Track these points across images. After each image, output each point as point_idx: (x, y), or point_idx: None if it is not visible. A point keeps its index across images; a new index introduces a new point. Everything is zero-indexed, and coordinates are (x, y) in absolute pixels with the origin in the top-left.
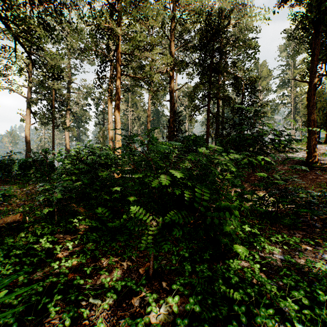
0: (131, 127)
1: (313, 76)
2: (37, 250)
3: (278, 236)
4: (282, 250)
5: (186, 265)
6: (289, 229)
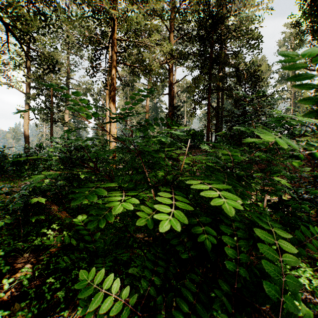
0: (129, 123)
1: None
2: None
3: None
4: None
5: None
6: None
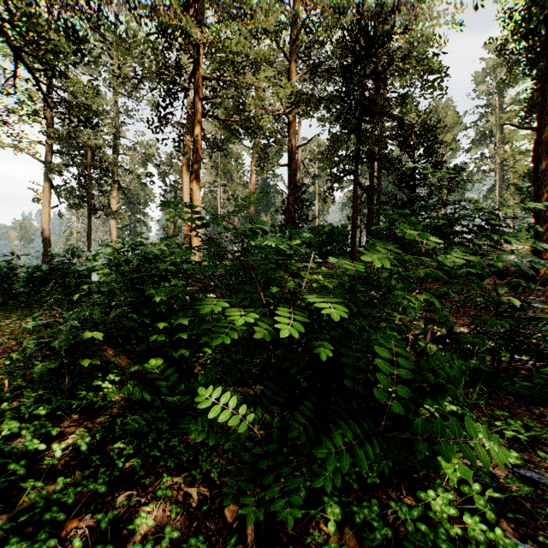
0: (221, 212)
1: (544, 119)
2: (16, 453)
3: (516, 425)
4: (529, 455)
5: (330, 504)
6: (528, 405)
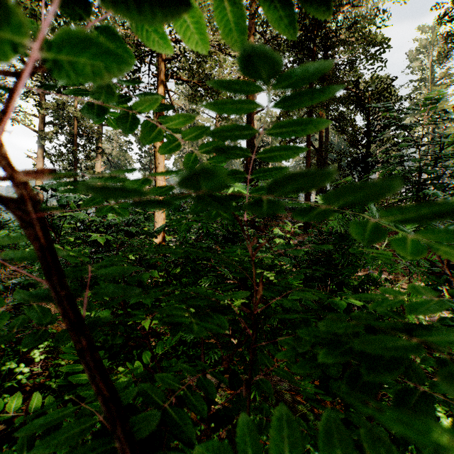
0: None
1: None
2: None
3: None
4: None
5: None
6: None
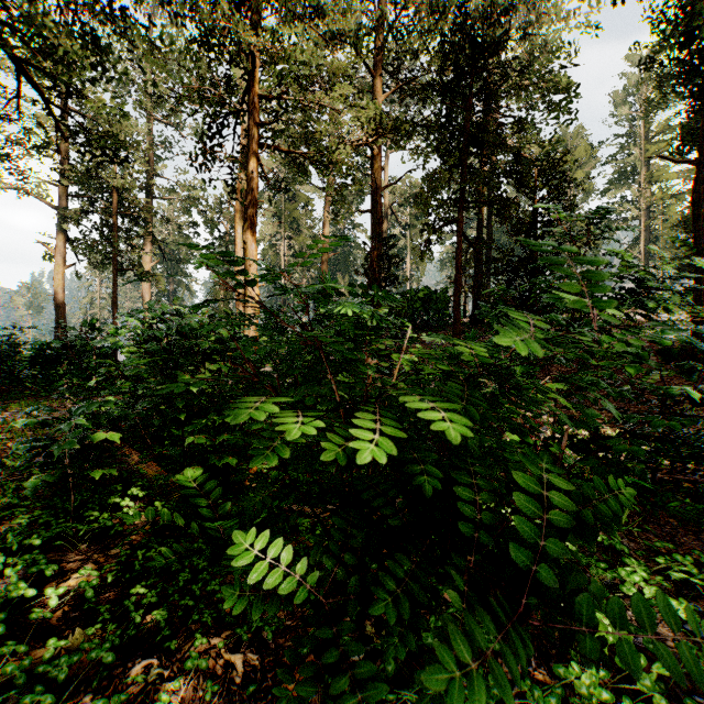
0: None
1: None
2: None
3: (685, 562)
4: (703, 605)
5: None
6: (697, 531)
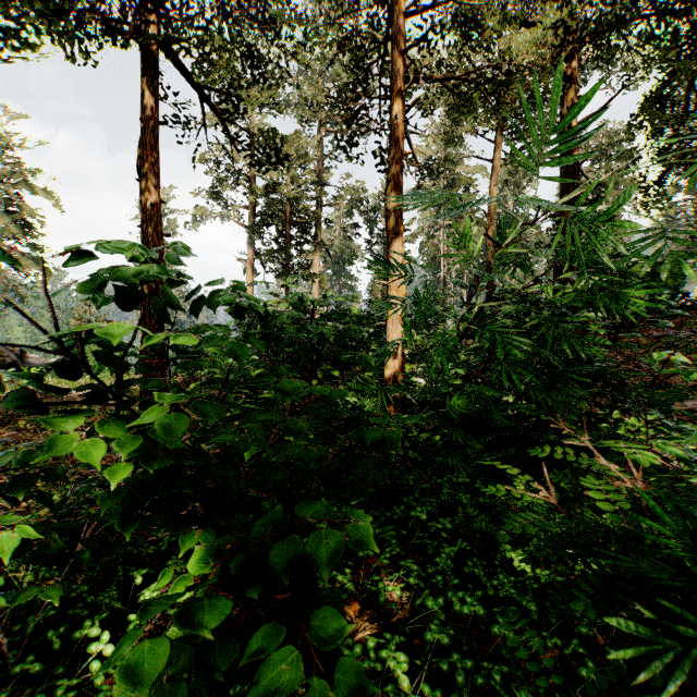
0: (445, 264)
1: None
2: None
3: None
4: None
5: None
6: None
